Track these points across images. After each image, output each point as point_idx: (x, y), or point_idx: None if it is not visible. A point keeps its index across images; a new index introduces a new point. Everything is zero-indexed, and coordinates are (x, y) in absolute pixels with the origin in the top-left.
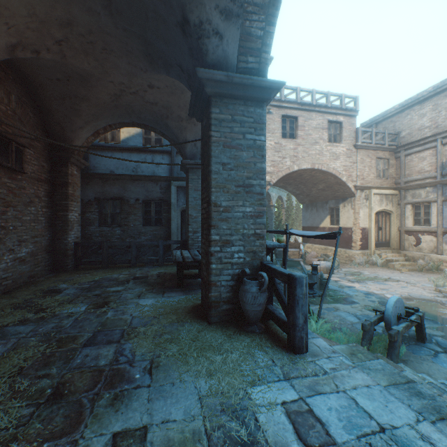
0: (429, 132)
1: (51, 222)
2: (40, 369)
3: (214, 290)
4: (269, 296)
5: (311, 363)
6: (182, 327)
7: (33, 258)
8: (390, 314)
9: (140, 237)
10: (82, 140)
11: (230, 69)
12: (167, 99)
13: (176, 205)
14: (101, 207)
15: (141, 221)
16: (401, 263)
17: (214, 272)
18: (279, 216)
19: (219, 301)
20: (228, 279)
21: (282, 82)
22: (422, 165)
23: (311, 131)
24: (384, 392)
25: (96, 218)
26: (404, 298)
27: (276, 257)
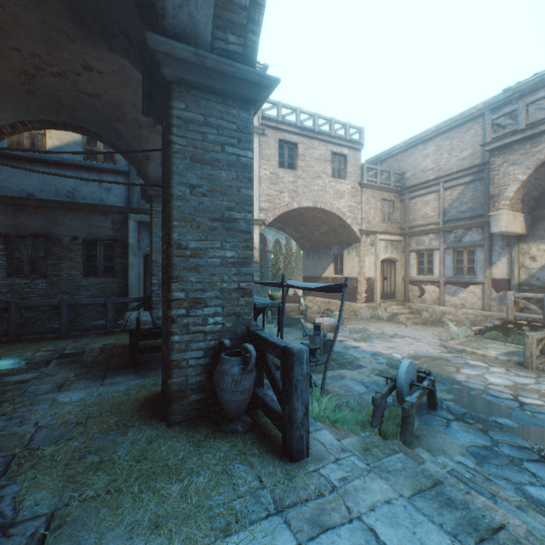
0: (433, 175)
1: None
2: None
3: (177, 374)
4: (258, 375)
5: (314, 474)
6: (123, 436)
7: None
8: (403, 382)
9: (80, 292)
10: None
11: (202, 47)
12: (115, 92)
13: (136, 248)
14: (12, 248)
15: (81, 270)
16: (406, 317)
17: (177, 346)
18: (276, 263)
19: (185, 389)
20: (199, 356)
21: (276, 78)
22: (425, 209)
23: (313, 163)
24: (409, 507)
25: (1, 265)
26: (411, 357)
27: (273, 314)
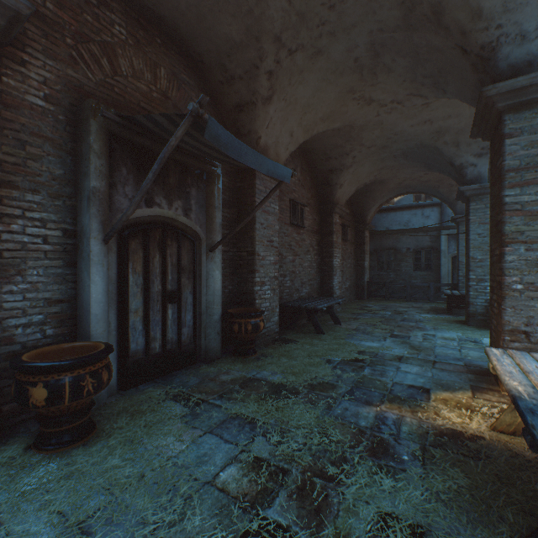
0: None
1: (354, 268)
2: (387, 322)
3: (471, 307)
4: None
5: None
6: (449, 324)
7: (349, 289)
8: None
9: (410, 280)
10: (372, 213)
11: (483, 179)
12: (438, 176)
13: (446, 252)
14: (378, 256)
15: (411, 267)
16: None
17: (471, 296)
18: None
19: (475, 314)
20: (482, 302)
21: None
22: None
23: None
24: None
25: (374, 265)
26: None
27: None
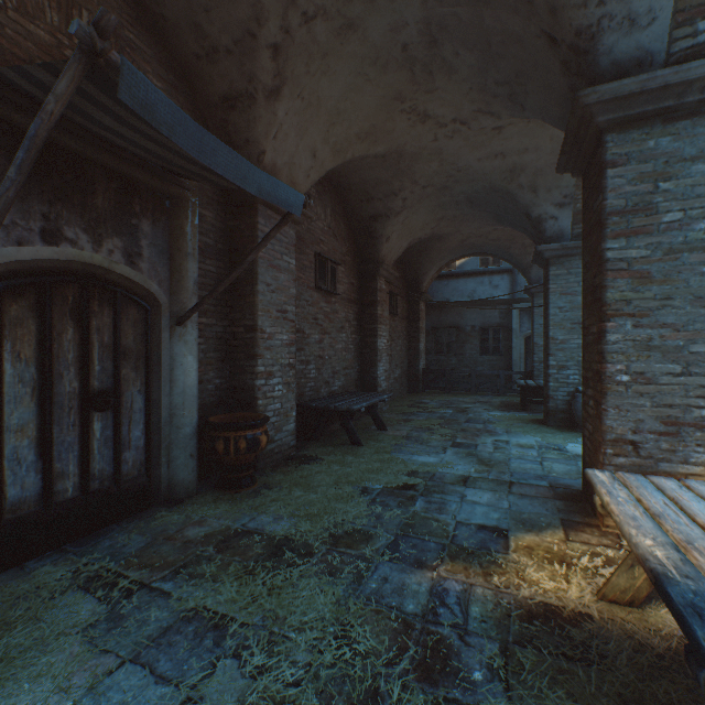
0: None
1: (407, 351)
2: (448, 425)
3: (551, 402)
4: None
5: None
6: (525, 425)
7: (400, 379)
8: None
9: (476, 367)
10: (429, 279)
11: (565, 236)
12: (509, 234)
13: (518, 331)
14: (437, 336)
15: (477, 350)
16: None
17: (551, 388)
18: None
19: (556, 410)
20: (564, 395)
21: None
22: None
23: None
24: None
25: (432, 348)
26: None
27: None
